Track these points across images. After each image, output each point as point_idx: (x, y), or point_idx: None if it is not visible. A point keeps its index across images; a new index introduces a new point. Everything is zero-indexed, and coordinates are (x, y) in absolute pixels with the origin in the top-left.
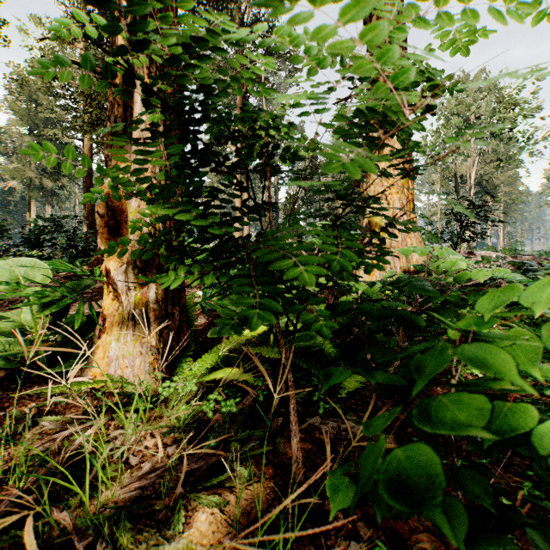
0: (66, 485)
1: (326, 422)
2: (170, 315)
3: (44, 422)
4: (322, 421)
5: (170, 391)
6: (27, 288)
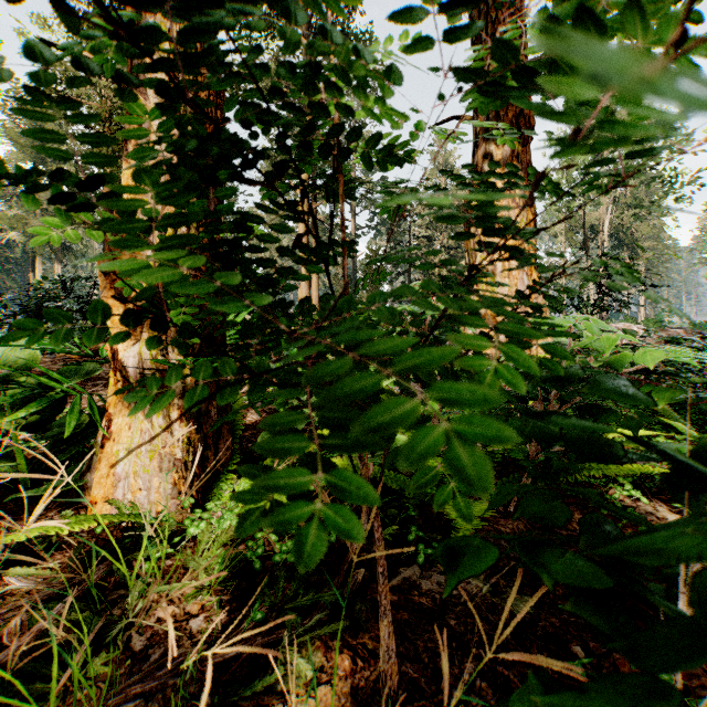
0: (17, 700)
1: (429, 574)
2: (204, 414)
3: (9, 577)
4: (422, 573)
5: (200, 527)
6: None
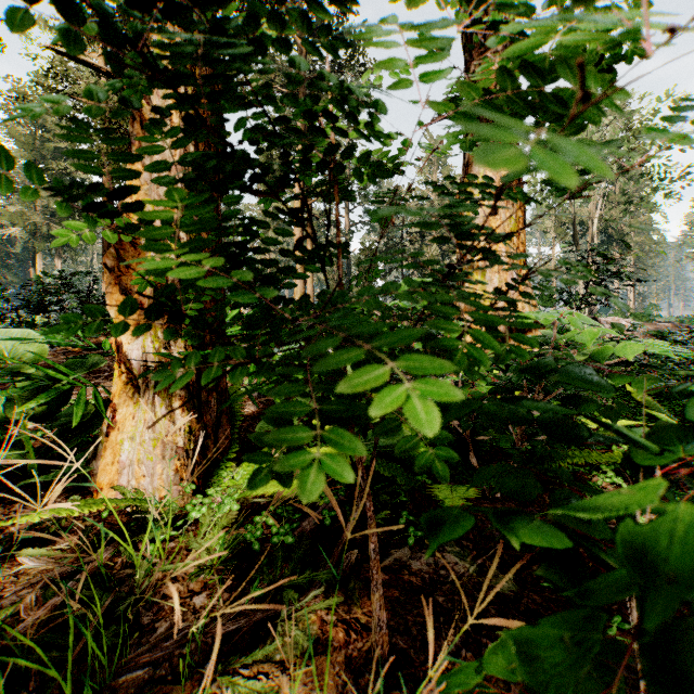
0: (37, 666)
1: (419, 555)
2: (204, 405)
3: (22, 557)
4: (413, 554)
5: (202, 511)
6: (5, 368)
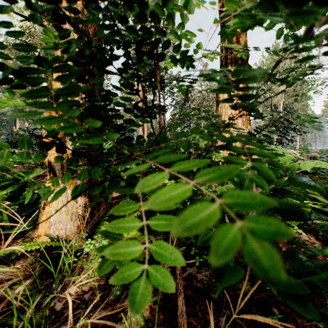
0: None
1: (201, 271)
2: None
3: None
4: (198, 270)
5: (90, 248)
6: None
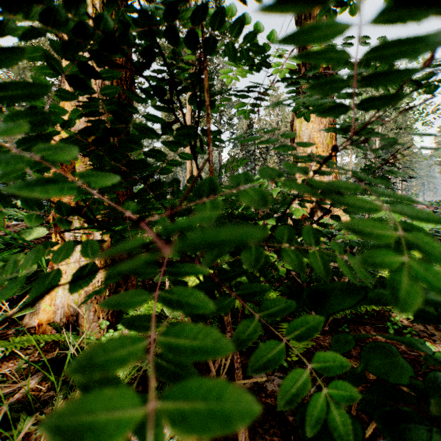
0: None
1: (272, 378)
2: None
3: None
4: (267, 377)
5: None
6: None
